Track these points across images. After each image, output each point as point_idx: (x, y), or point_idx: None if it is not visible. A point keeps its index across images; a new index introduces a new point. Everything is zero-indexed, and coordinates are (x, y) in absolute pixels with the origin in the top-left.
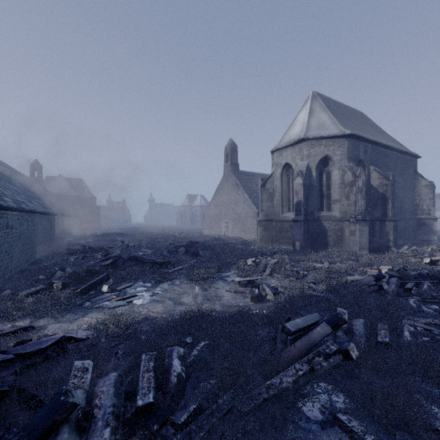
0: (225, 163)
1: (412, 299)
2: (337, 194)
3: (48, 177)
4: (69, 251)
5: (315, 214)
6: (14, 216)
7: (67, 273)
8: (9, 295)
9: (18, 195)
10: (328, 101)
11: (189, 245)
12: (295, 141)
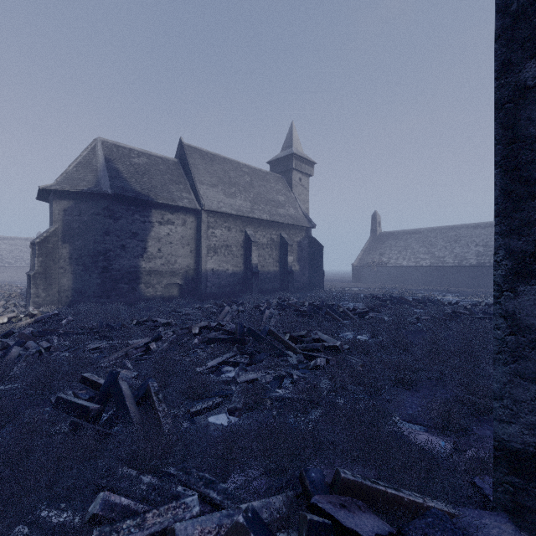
0: None
1: (65, 353)
2: None
3: None
4: None
5: None
6: None
7: None
8: None
9: None
10: None
11: None
12: None
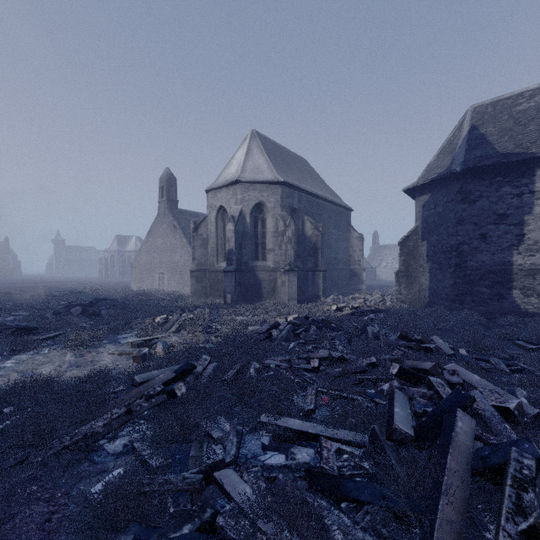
0: (159, 199)
1: (294, 342)
2: (271, 243)
3: None
4: None
5: (250, 263)
6: None
7: None
8: None
9: None
10: (269, 143)
11: (89, 304)
12: (229, 183)
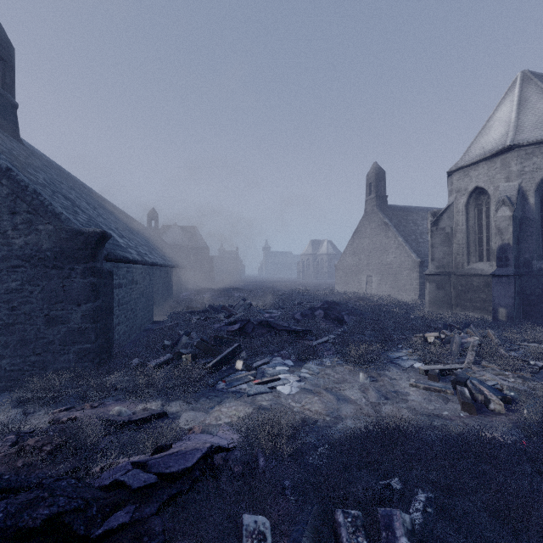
0: (366, 197)
1: None
2: None
3: (163, 226)
4: (188, 310)
5: (534, 264)
6: (138, 270)
7: (195, 342)
8: (138, 365)
9: (141, 246)
10: None
11: (328, 307)
12: (495, 152)
